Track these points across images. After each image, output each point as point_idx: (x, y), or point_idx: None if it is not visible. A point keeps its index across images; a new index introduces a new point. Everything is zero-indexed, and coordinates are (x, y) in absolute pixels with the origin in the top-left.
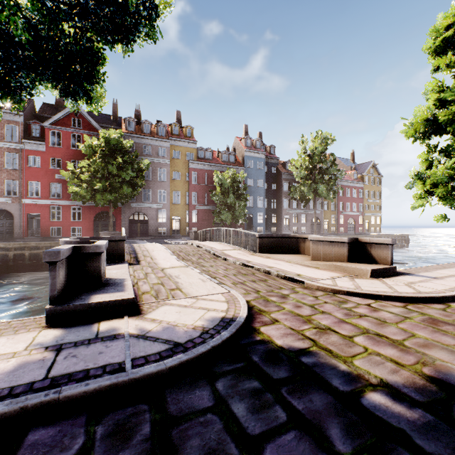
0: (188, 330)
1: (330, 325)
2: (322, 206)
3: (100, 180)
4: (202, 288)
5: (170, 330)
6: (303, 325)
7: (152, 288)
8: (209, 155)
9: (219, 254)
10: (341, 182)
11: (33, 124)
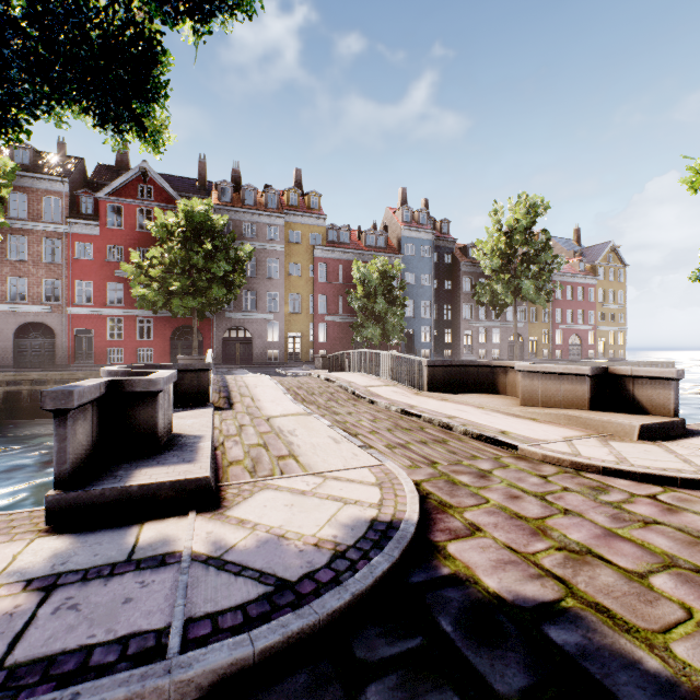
0: (305, 548)
1: (590, 542)
2: (526, 315)
3: (179, 277)
4: (333, 455)
5: (271, 549)
6: (532, 540)
7: (247, 453)
8: (345, 236)
9: (361, 392)
10: (558, 276)
11: (82, 195)
